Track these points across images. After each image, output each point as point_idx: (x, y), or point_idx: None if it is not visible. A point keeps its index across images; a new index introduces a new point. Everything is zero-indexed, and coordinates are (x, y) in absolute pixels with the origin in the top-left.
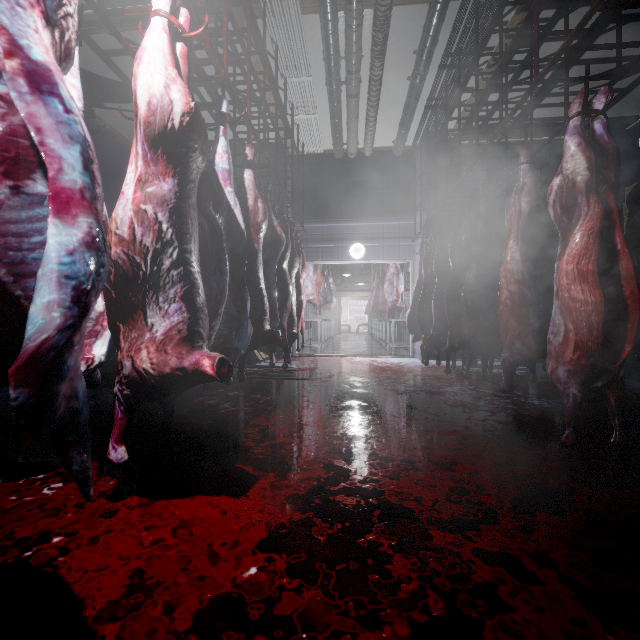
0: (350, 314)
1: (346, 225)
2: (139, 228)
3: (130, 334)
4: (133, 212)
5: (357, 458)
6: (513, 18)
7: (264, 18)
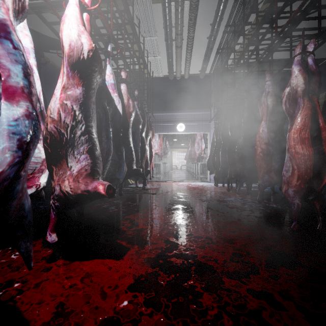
0: (177, 160)
1: (175, 114)
2: (63, 113)
3: (58, 171)
4: (60, 104)
5: (182, 237)
6: (262, 6)
7: (132, 5)
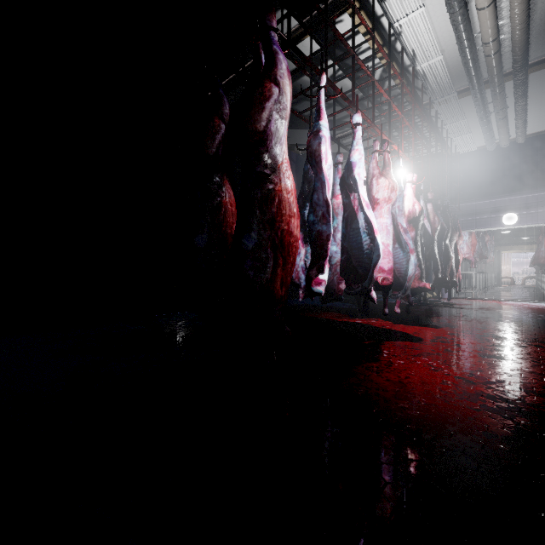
0: (516, 266)
1: (498, 200)
2: None
3: None
4: None
5: (487, 329)
6: None
7: (436, 118)
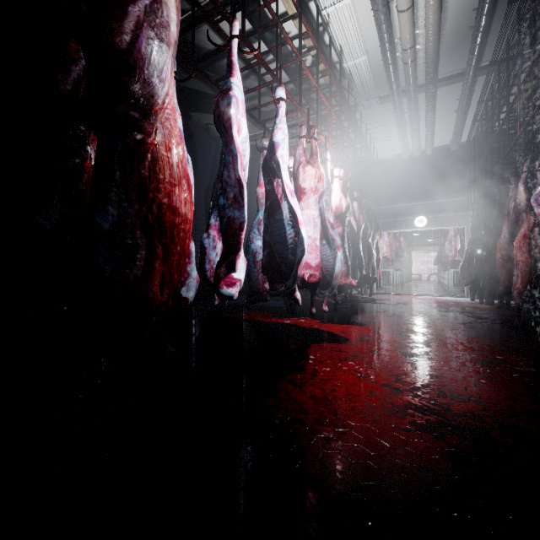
0: (422, 265)
1: (412, 204)
2: None
3: None
4: None
5: (406, 324)
6: None
7: (361, 120)
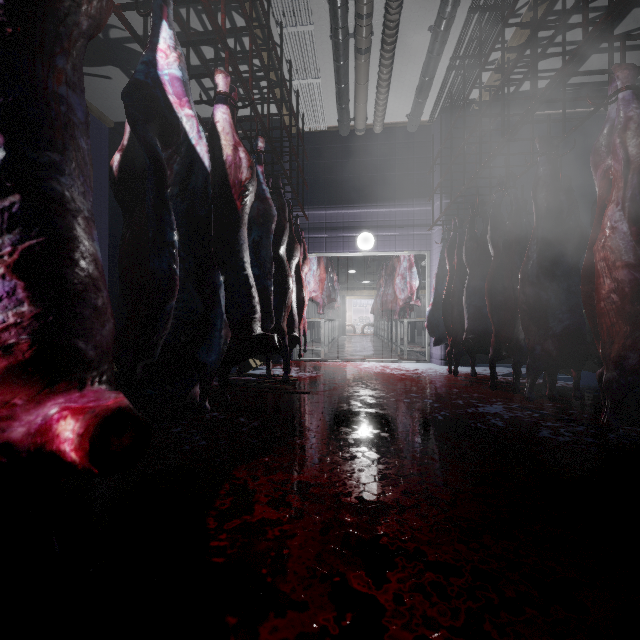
0: (354, 314)
1: (353, 212)
2: None
3: None
4: None
5: (391, 567)
6: None
7: None
